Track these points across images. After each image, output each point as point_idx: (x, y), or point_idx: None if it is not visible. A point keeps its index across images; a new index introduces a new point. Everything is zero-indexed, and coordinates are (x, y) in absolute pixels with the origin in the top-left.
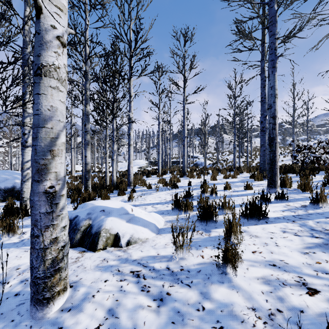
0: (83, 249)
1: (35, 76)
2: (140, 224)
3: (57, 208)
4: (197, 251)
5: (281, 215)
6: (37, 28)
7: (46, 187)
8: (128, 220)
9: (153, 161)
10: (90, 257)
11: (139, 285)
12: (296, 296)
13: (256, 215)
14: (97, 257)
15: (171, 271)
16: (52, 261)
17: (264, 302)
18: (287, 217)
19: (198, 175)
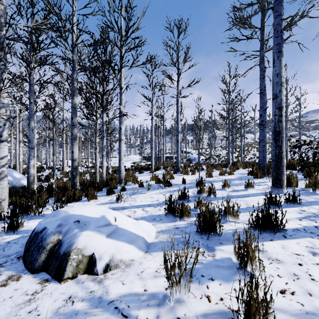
0: (46, 275)
1: None
2: (124, 239)
3: None
4: (199, 287)
5: (300, 225)
6: None
7: None
8: (109, 234)
9: (147, 156)
10: (51, 293)
11: None
12: None
13: (270, 227)
14: (61, 293)
15: None
16: None
17: None
18: (308, 228)
19: (192, 171)
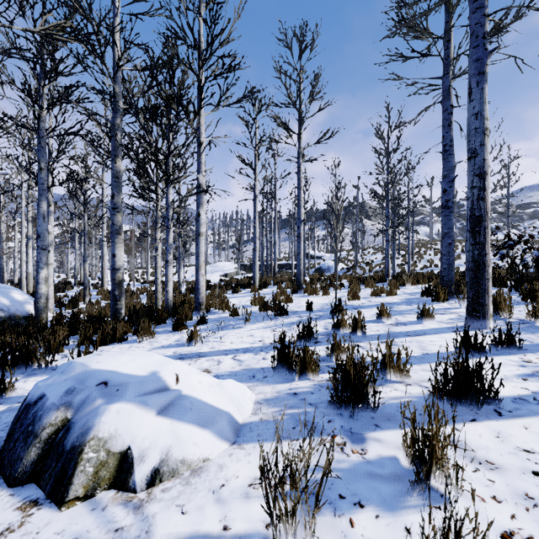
0: (36, 491)
1: None
2: (192, 418)
3: None
4: (335, 522)
5: (526, 390)
6: None
7: None
8: (162, 408)
9: (248, 264)
10: (38, 532)
11: None
12: None
13: (471, 394)
14: (56, 533)
15: None
16: None
17: None
18: None
19: (324, 290)
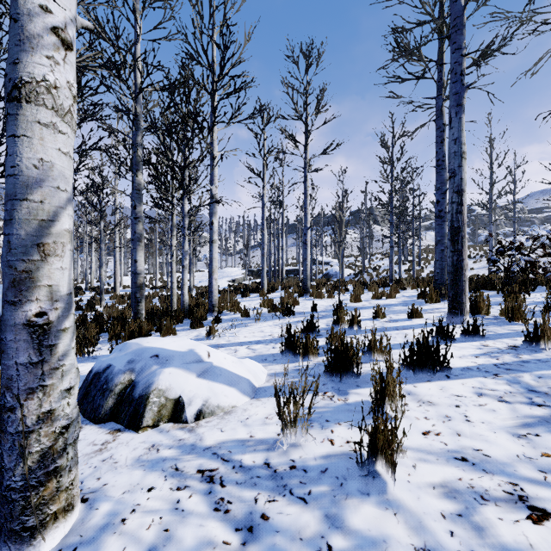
0: (117, 425)
1: (8, 103)
2: (222, 380)
3: (53, 355)
4: (322, 431)
5: (474, 363)
6: (13, 10)
7: (29, 314)
8: (200, 373)
9: (256, 270)
10: (127, 442)
11: (210, 497)
12: (509, 525)
13: (429, 364)
14: (140, 442)
15: (273, 471)
16: (41, 456)
17: (448, 535)
18: (484, 367)
19: (329, 293)
